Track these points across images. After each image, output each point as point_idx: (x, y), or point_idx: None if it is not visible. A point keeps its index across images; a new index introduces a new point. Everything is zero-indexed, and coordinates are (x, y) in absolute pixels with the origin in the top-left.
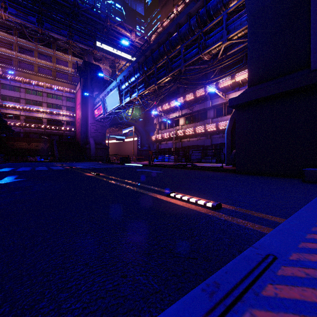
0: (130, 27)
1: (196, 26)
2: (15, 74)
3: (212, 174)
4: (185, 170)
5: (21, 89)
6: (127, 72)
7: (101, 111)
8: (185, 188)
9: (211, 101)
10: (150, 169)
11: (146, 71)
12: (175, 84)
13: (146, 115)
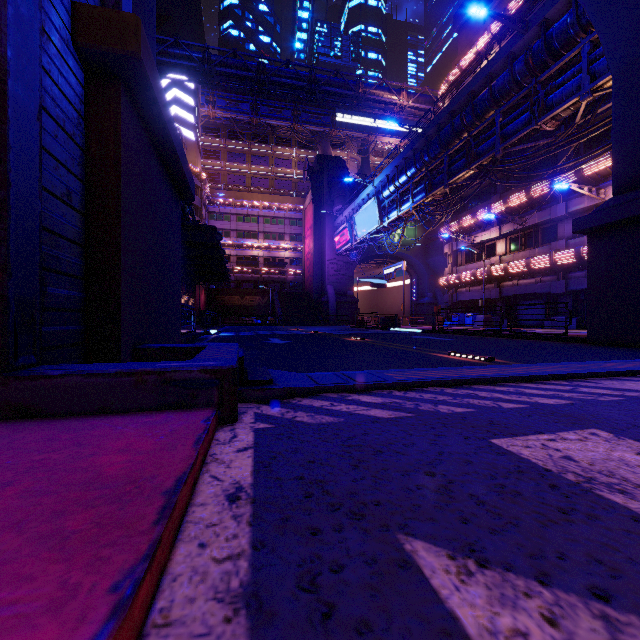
0: (398, 84)
1: (525, 73)
2: (224, 196)
3: (536, 343)
4: (495, 339)
5: (232, 216)
6: (392, 168)
7: (346, 239)
8: (473, 352)
9: (565, 205)
10: (435, 336)
11: (428, 163)
12: (483, 182)
13: (428, 234)
